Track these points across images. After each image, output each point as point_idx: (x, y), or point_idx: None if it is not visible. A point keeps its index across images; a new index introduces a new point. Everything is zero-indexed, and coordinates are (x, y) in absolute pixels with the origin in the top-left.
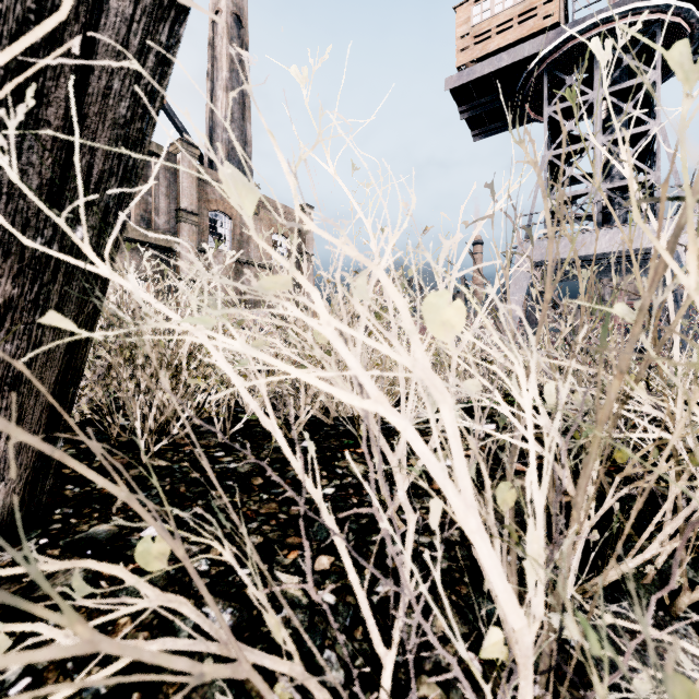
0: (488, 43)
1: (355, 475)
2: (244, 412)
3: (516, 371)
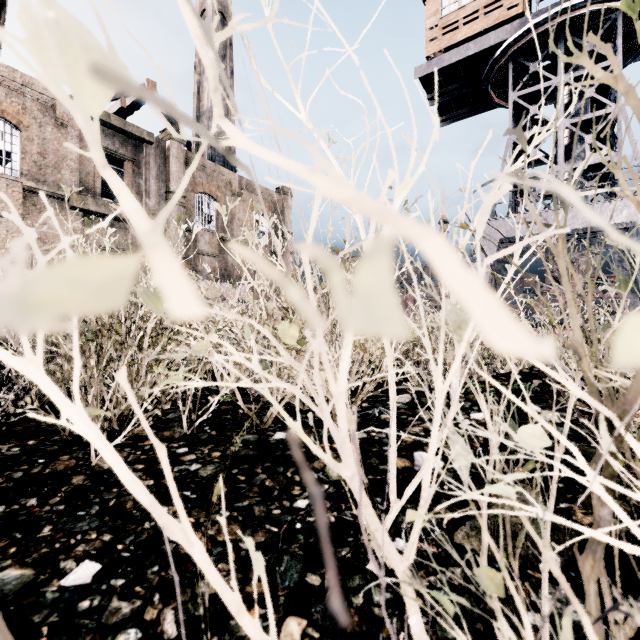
0: (456, 33)
1: (332, 481)
2: (218, 391)
3: (604, 412)
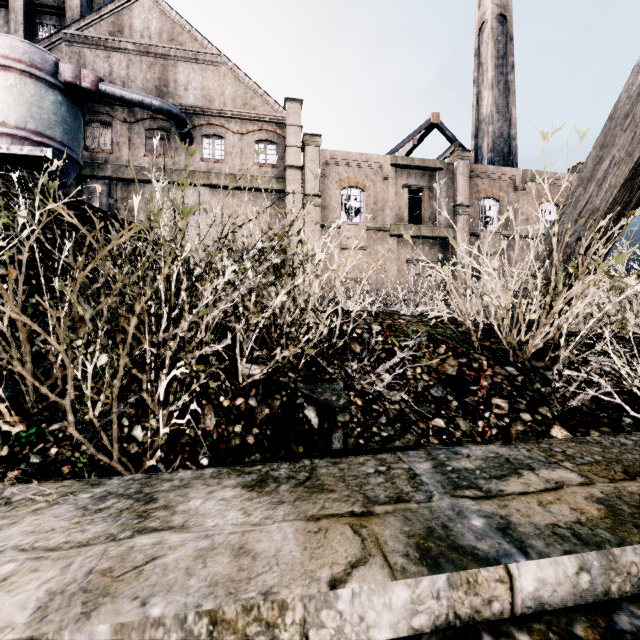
0: None
1: None
2: None
3: None
